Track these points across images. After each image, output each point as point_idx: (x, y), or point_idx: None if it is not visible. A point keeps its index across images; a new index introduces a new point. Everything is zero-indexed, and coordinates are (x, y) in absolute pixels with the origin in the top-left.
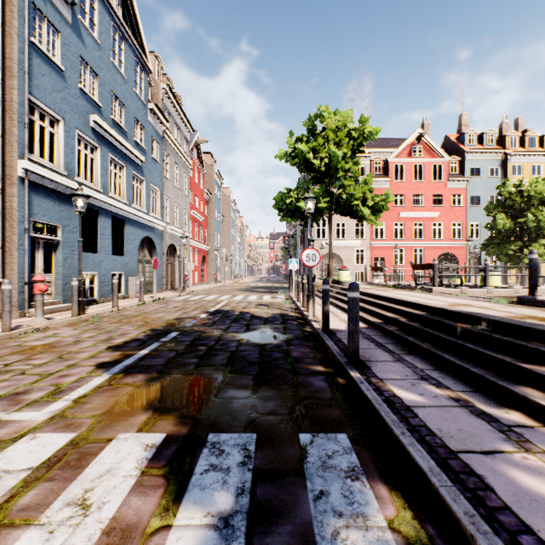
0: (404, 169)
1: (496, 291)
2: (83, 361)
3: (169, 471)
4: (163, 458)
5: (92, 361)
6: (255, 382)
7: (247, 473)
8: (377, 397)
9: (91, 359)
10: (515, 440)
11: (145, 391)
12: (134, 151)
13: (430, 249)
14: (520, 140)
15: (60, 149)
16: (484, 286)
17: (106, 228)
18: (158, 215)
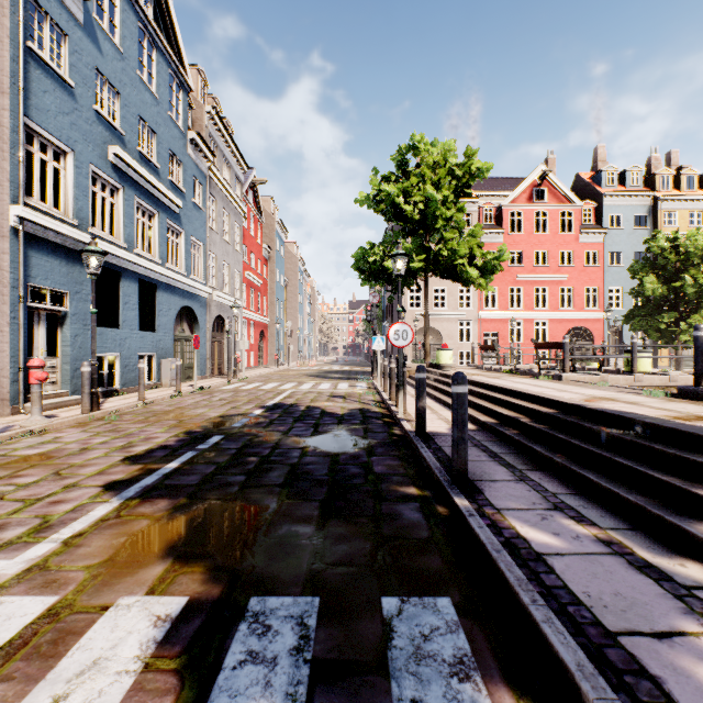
0: (523, 217)
1: (647, 379)
2: (86, 479)
3: (186, 663)
4: (179, 640)
5: (99, 479)
6: (321, 513)
7: (302, 666)
8: (494, 539)
9: (98, 477)
10: (700, 613)
11: (166, 526)
12: (169, 193)
13: (557, 321)
14: (674, 180)
15: (68, 190)
16: (630, 372)
17: (131, 295)
18: (201, 277)
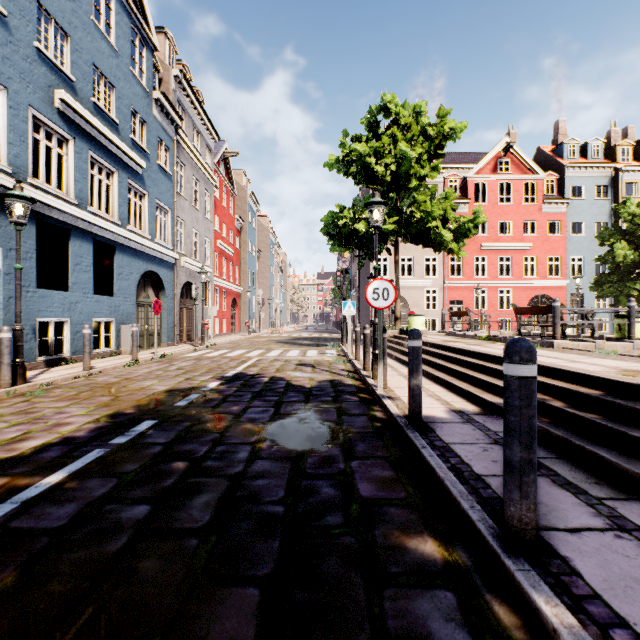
0: (488, 188)
1: None
2: None
3: None
4: None
5: None
6: (261, 631)
7: None
8: None
9: None
10: None
11: None
12: (130, 151)
13: (520, 289)
14: (634, 153)
15: None
16: (627, 339)
17: (84, 256)
18: (168, 242)
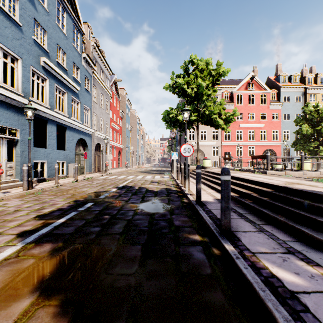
0: (243, 97)
1: (309, 173)
2: (9, 230)
3: None
4: None
5: (16, 230)
6: (142, 253)
7: None
8: (257, 278)
9: (17, 228)
10: None
11: (44, 264)
12: (72, 83)
13: (258, 146)
14: (314, 80)
15: (18, 78)
16: (300, 170)
17: (53, 132)
18: (89, 124)
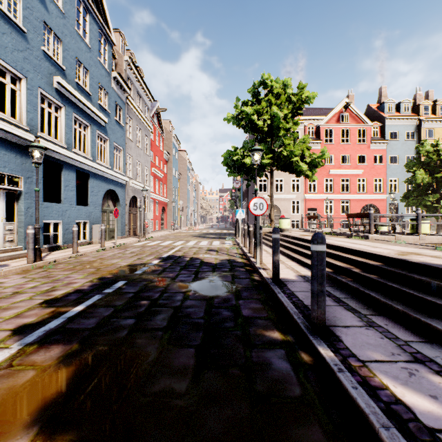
0: (333, 133)
1: (428, 238)
2: (2, 323)
3: None
4: None
5: (13, 323)
6: (197, 361)
7: None
8: (375, 406)
9: (13, 320)
10: None
11: (48, 379)
12: (98, 112)
13: (355, 201)
14: (432, 109)
15: (22, 105)
16: (416, 233)
17: (70, 181)
18: (121, 170)
